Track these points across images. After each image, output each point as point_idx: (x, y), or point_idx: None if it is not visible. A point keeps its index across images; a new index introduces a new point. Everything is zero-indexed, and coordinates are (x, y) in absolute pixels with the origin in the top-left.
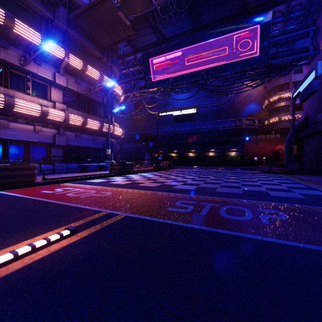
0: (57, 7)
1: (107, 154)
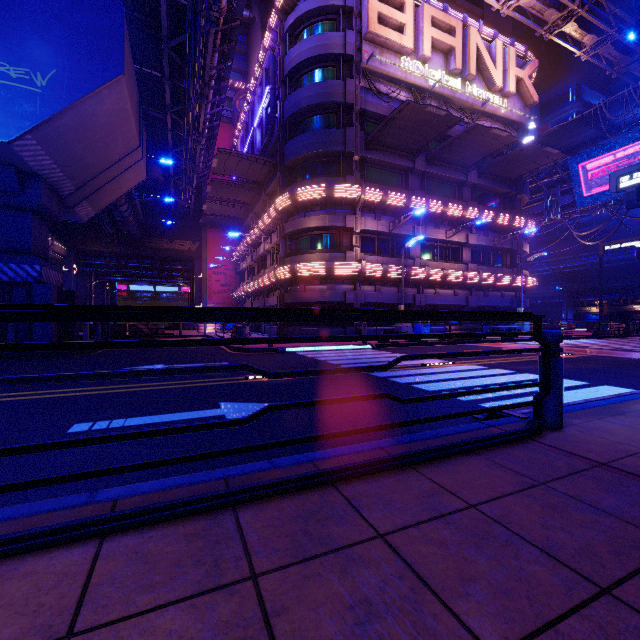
0: (472, 170)
1: None
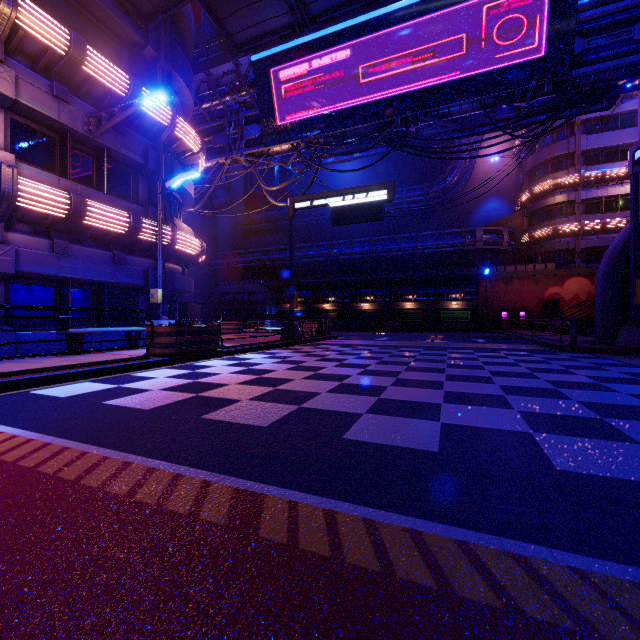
0: None
1: (157, 303)
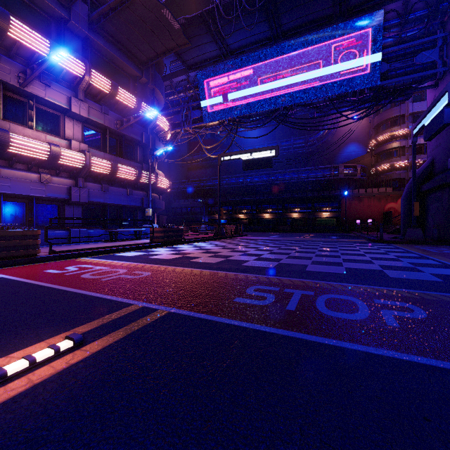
0: (74, 1)
1: (148, 215)
